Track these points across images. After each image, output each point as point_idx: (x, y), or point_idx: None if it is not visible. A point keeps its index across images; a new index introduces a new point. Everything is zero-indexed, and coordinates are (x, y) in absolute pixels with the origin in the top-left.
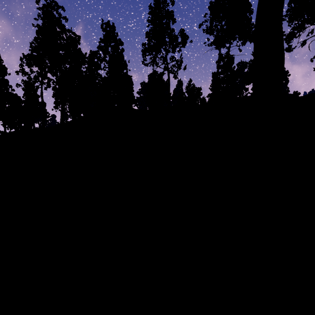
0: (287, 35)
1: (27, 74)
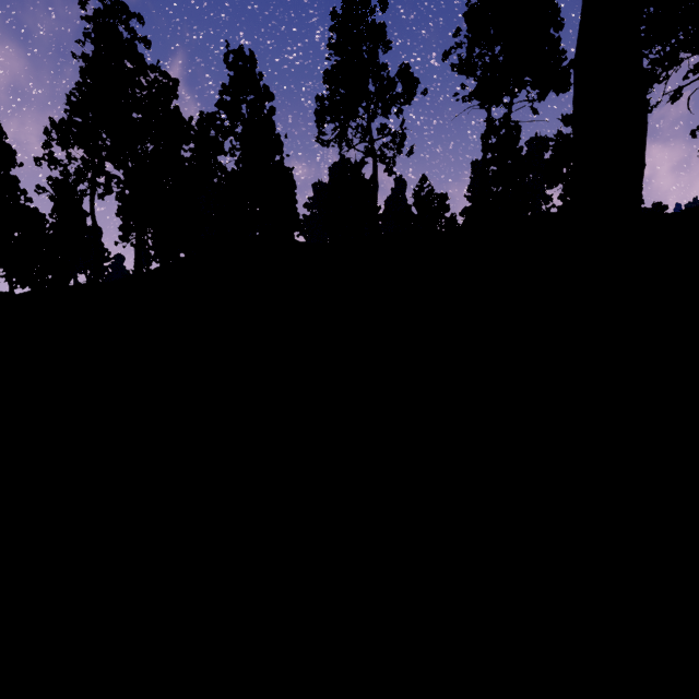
0: None
1: (61, 165)
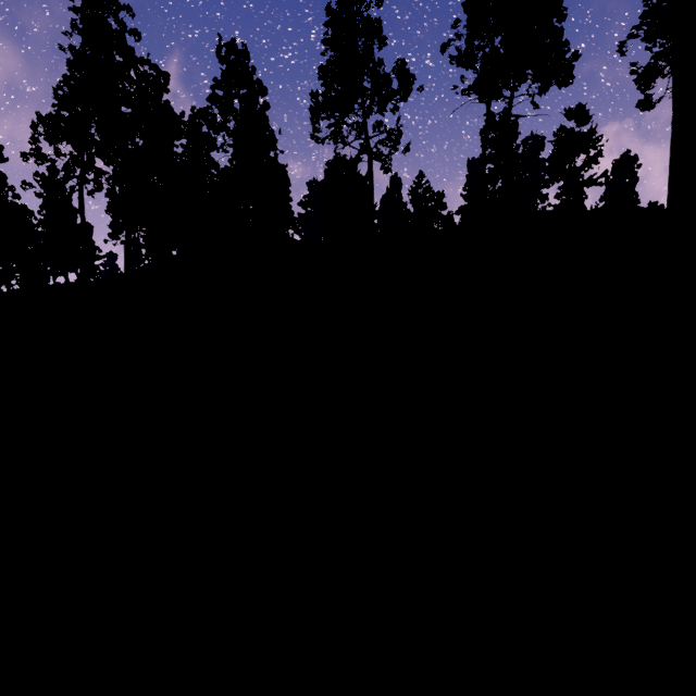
0: (643, 70)
1: (48, 160)
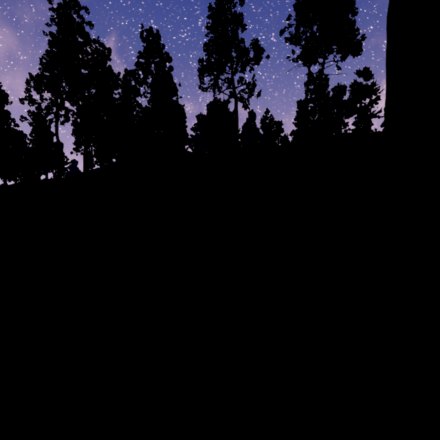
0: None
1: (36, 103)
